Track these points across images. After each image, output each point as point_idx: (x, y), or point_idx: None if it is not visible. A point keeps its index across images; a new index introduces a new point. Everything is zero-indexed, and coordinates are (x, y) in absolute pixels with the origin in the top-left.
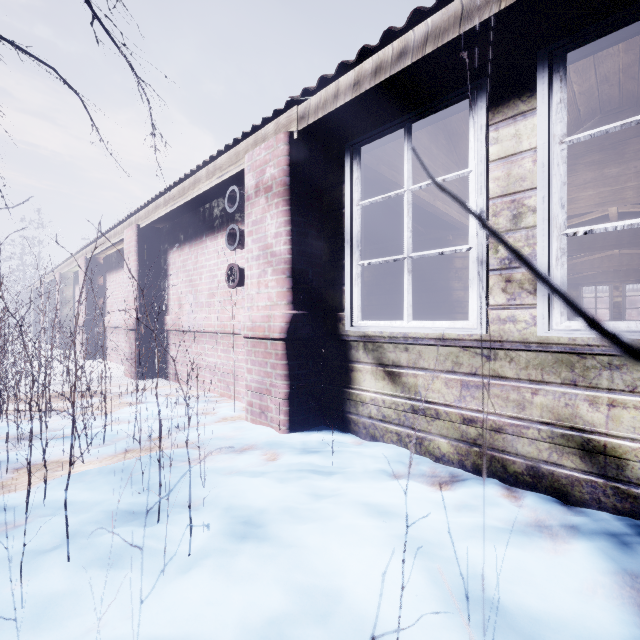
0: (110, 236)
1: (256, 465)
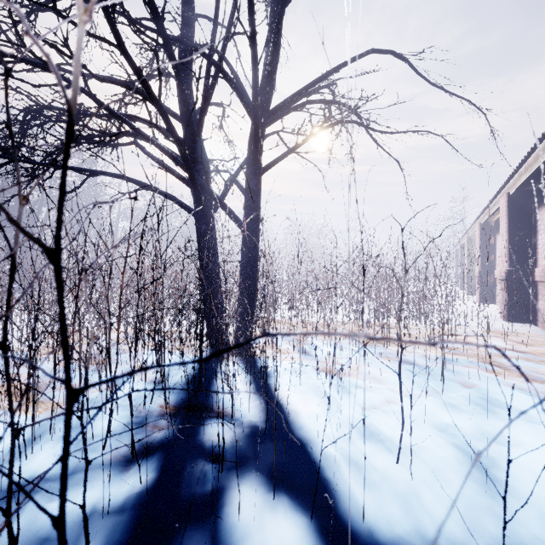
0: (492, 205)
1: (540, 391)
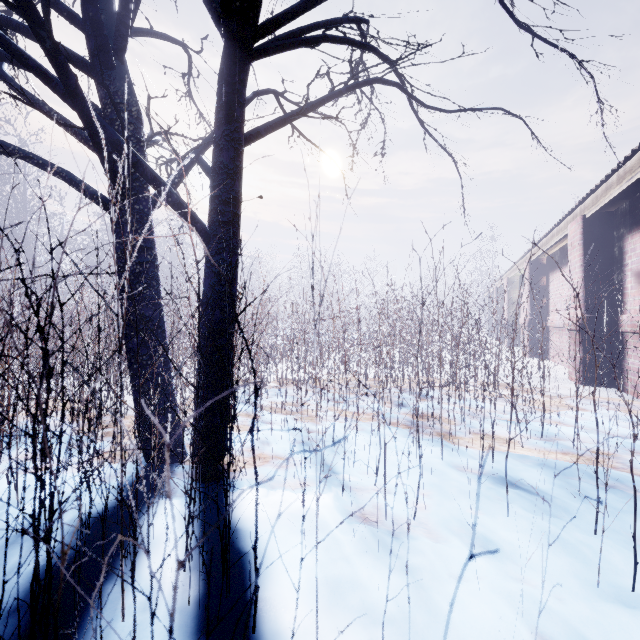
0: (552, 235)
1: None
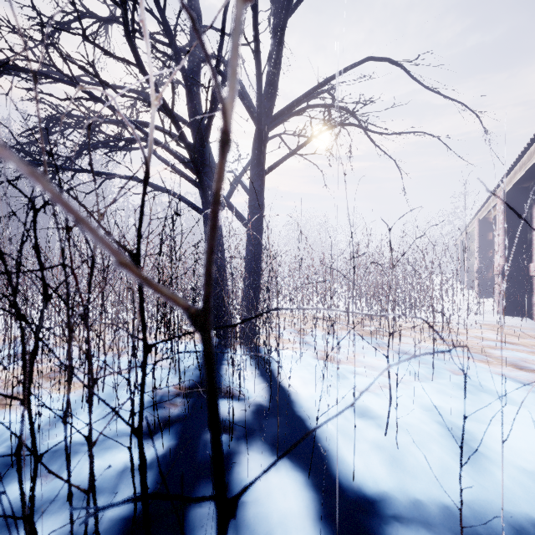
0: (490, 201)
1: (526, 378)
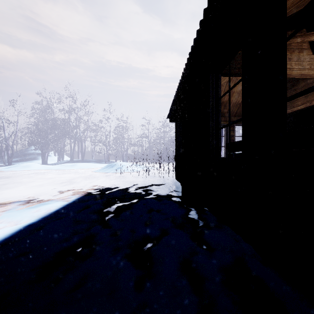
0: None
1: None
